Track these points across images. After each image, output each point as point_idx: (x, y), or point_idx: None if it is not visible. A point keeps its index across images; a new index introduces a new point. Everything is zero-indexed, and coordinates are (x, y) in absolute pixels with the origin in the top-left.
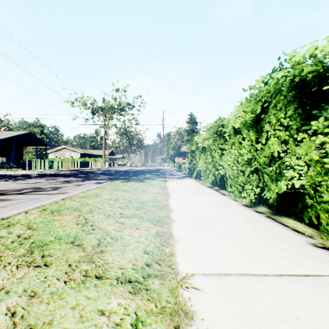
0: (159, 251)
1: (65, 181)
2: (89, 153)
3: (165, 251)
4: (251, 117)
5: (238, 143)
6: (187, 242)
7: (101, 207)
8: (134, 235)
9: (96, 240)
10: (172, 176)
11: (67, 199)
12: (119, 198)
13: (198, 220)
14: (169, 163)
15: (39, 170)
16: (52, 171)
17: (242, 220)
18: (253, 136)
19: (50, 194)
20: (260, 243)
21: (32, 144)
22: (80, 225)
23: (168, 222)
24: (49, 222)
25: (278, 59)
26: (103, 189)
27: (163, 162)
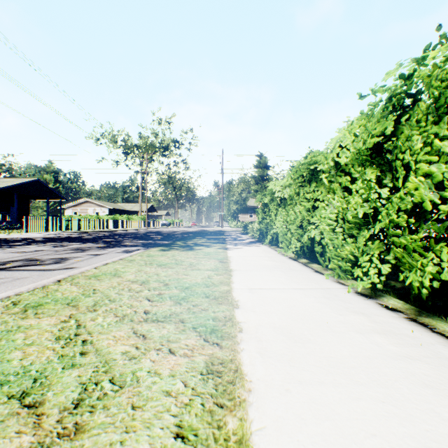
0: (212, 429)
1: (78, 249)
2: (121, 208)
3: (227, 429)
4: (371, 144)
5: (344, 190)
6: (274, 393)
7: (115, 298)
8: (161, 370)
9: (77, 387)
10: (236, 241)
11: (65, 282)
12: (150, 279)
13: (287, 327)
14: (231, 222)
15: (48, 233)
16: (65, 234)
17: (369, 329)
18: (373, 178)
19: (47, 269)
20: (433, 397)
21: (41, 196)
22: (61, 343)
23: (232, 335)
24: (5, 335)
25: (435, 29)
26: (128, 263)
27: (222, 220)
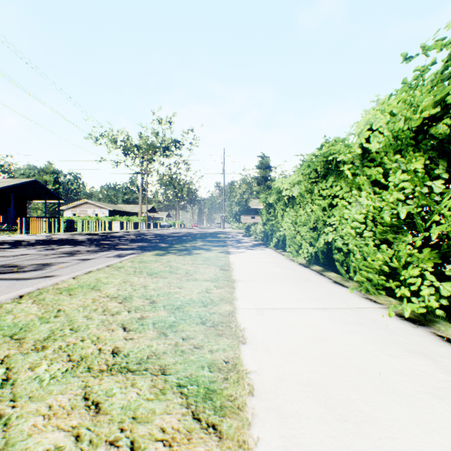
0: None
1: (67, 253)
2: (121, 210)
3: None
4: (419, 121)
5: (373, 184)
6: None
7: (81, 324)
8: None
9: None
10: (238, 244)
11: (27, 298)
12: (134, 293)
13: (322, 384)
14: (233, 223)
15: (43, 234)
16: (61, 236)
17: (447, 388)
18: (418, 166)
19: (22, 278)
20: None
21: (39, 197)
22: None
23: (238, 403)
24: None
25: None
26: (115, 271)
27: (223, 222)
